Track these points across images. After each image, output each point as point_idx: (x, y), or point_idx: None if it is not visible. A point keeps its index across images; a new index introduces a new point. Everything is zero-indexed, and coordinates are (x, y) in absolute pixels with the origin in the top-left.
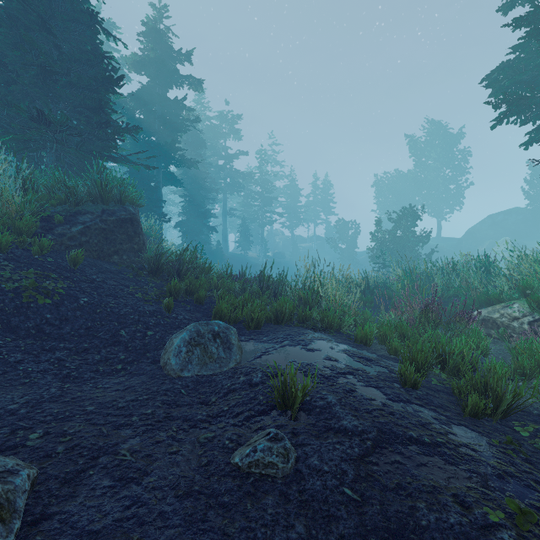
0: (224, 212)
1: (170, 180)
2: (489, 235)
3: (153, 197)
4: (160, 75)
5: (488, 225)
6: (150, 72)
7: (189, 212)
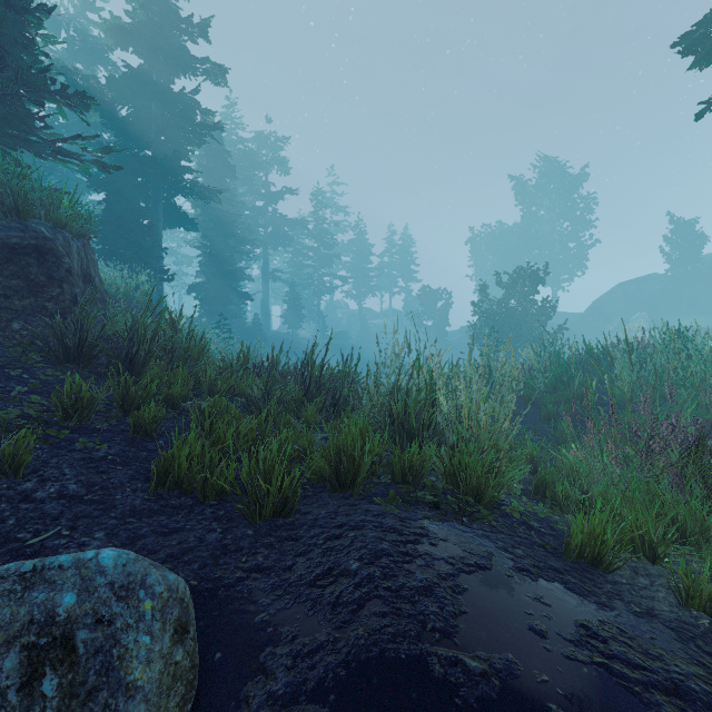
0: (265, 274)
1: (175, 219)
2: (620, 310)
3: (147, 242)
4: (158, 54)
5: (618, 297)
6: (141, 46)
7: (210, 270)
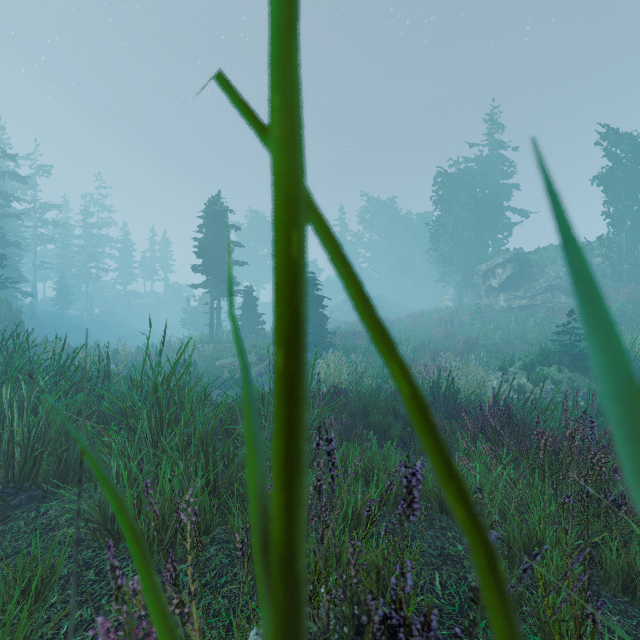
0: (35, 265)
1: None
2: None
3: None
4: None
5: None
6: None
7: None
